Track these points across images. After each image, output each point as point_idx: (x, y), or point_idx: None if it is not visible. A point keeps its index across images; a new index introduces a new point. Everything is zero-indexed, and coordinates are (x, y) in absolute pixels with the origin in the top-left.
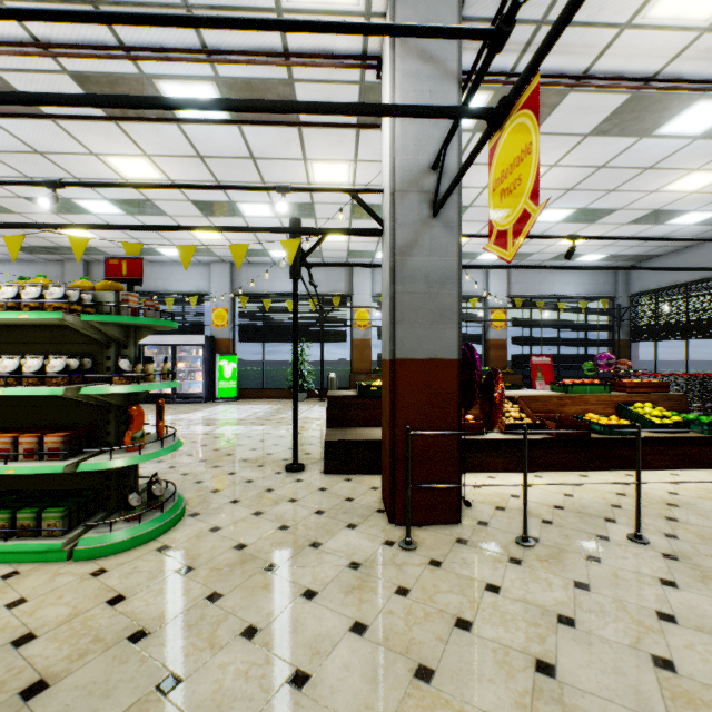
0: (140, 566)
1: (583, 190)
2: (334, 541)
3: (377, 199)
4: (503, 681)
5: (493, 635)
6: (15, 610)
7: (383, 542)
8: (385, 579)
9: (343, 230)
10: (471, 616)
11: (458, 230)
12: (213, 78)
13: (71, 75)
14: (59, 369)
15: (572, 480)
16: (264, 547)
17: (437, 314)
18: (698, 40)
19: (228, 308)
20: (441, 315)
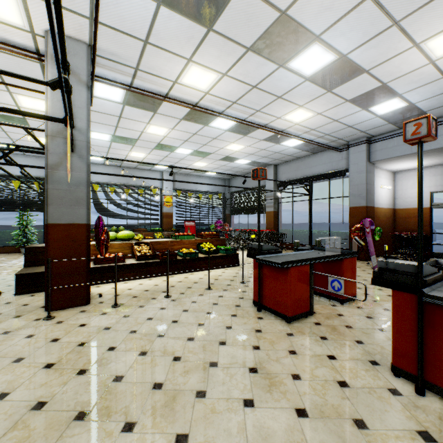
0: None
1: (192, 142)
2: None
3: None
4: (59, 352)
5: (67, 340)
6: None
7: (34, 320)
8: (23, 334)
9: (18, 150)
10: (62, 337)
11: (89, 160)
12: None
13: None
14: None
15: (165, 279)
16: None
17: (75, 201)
18: (206, 96)
19: None
20: (77, 201)
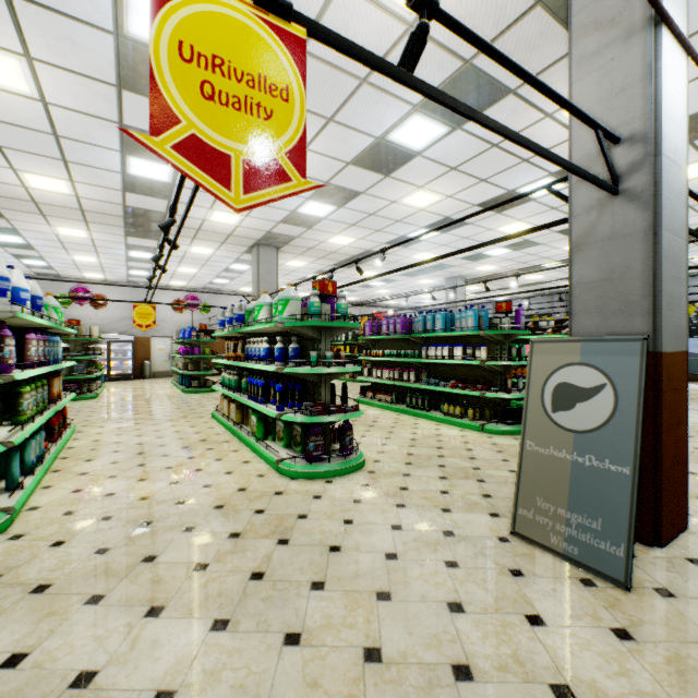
0: None
1: None
2: None
3: None
4: None
5: None
6: None
7: None
8: None
9: None
10: None
11: None
12: None
13: None
14: None
15: None
16: None
17: None
18: None
19: None
20: None
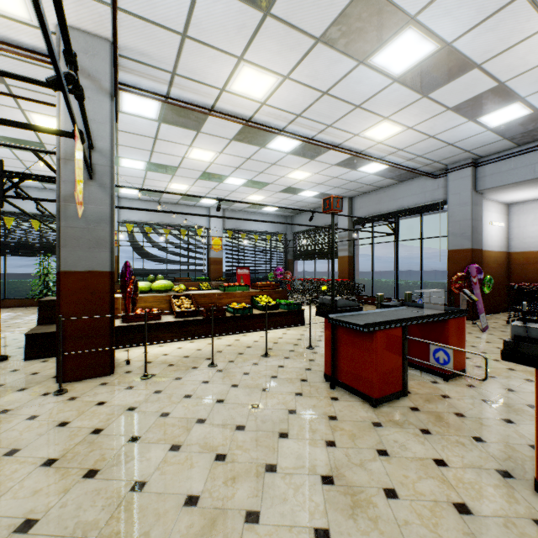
0: None
1: (246, 170)
2: None
3: None
4: (65, 442)
5: (79, 425)
6: None
7: (42, 394)
8: (25, 414)
9: (25, 177)
10: (72, 419)
11: (112, 190)
12: None
13: None
14: None
15: (210, 341)
16: None
17: (95, 242)
18: (262, 107)
19: None
20: (97, 243)
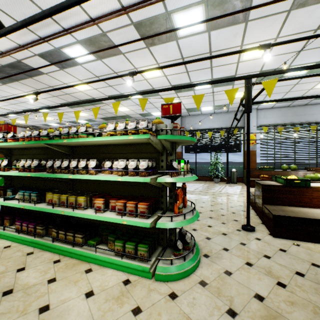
0: (196, 298)
1: None
2: None
3: (279, 64)
4: None
5: None
6: (137, 318)
7: None
8: None
9: (315, 66)
10: None
11: None
12: (203, 1)
13: (134, 24)
14: (145, 167)
15: None
16: (280, 304)
17: None
18: None
19: None
20: None
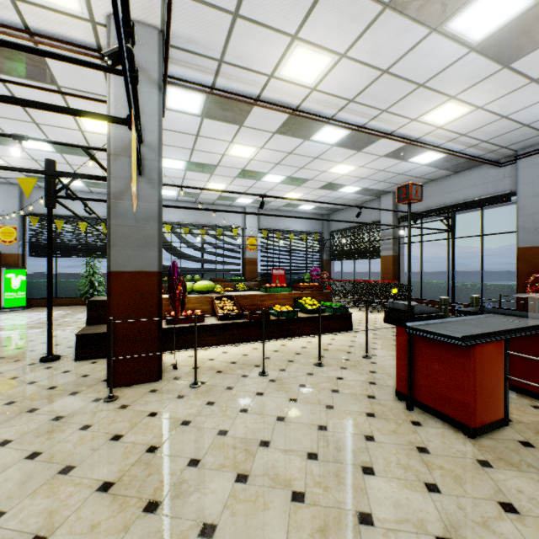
0: None
1: (286, 165)
2: (51, 405)
3: None
4: (120, 461)
5: (132, 439)
6: None
7: (93, 400)
8: (77, 422)
9: (76, 176)
10: (125, 432)
11: (160, 186)
12: None
13: None
14: None
15: (255, 346)
16: None
17: (143, 241)
18: (312, 94)
19: (17, 226)
20: (146, 242)
